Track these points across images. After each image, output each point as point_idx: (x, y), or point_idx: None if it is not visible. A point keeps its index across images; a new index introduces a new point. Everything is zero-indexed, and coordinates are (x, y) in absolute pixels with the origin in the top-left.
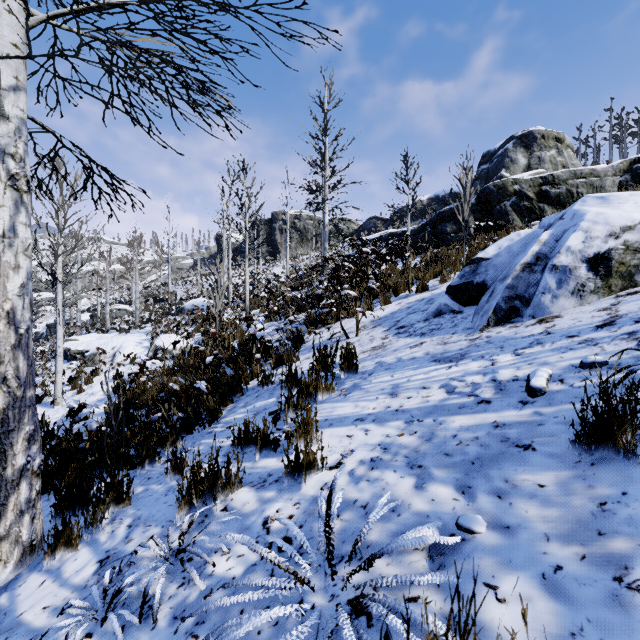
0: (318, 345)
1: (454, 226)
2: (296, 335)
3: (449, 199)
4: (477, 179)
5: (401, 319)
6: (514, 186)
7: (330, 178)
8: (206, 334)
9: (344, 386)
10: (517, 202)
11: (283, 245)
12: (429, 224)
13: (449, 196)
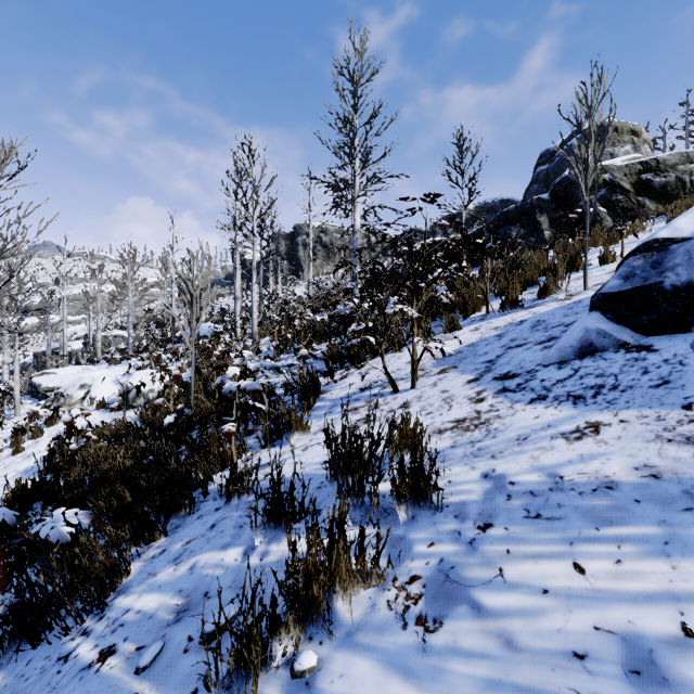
0: (344, 400)
1: (521, 229)
2: (309, 380)
3: (500, 207)
4: (534, 182)
5: (497, 358)
6: (603, 175)
7: (361, 171)
8: (196, 370)
9: (412, 564)
10: (607, 196)
11: (306, 261)
12: (487, 228)
13: (500, 203)
